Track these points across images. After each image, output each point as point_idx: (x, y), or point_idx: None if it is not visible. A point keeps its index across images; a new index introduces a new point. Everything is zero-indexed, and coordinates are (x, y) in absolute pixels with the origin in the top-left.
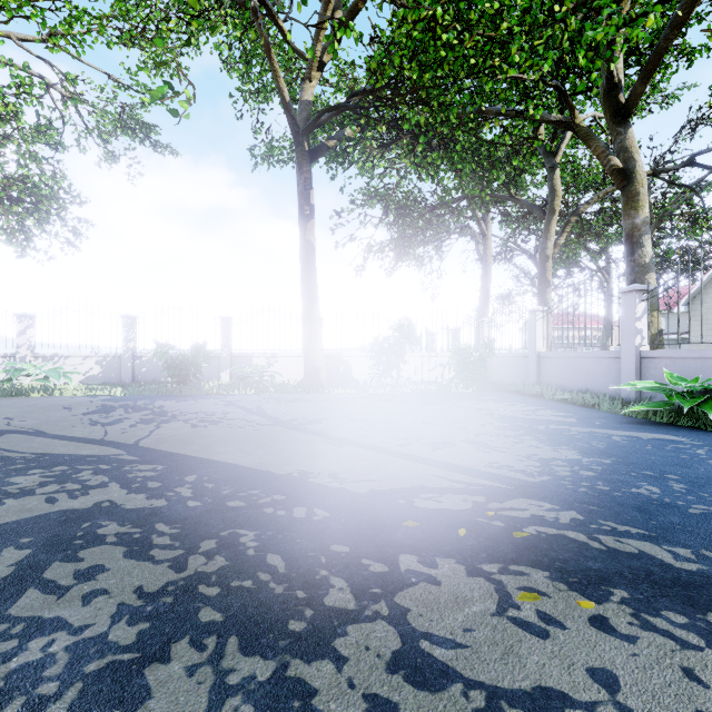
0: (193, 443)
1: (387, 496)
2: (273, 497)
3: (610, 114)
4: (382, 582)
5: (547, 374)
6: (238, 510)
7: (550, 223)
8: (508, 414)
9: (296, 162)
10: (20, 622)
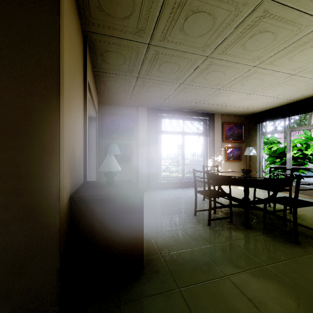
0: None
1: None
2: None
3: None
4: None
5: None
6: None
7: (312, 114)
8: None
9: None
10: None
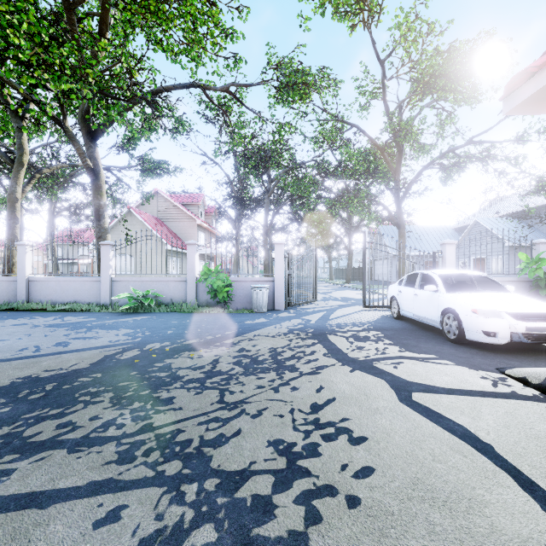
0: None
1: (105, 362)
2: (50, 386)
3: (86, 131)
4: (164, 368)
5: (38, 293)
6: (50, 394)
7: (20, 172)
8: (50, 323)
9: None
10: (95, 431)
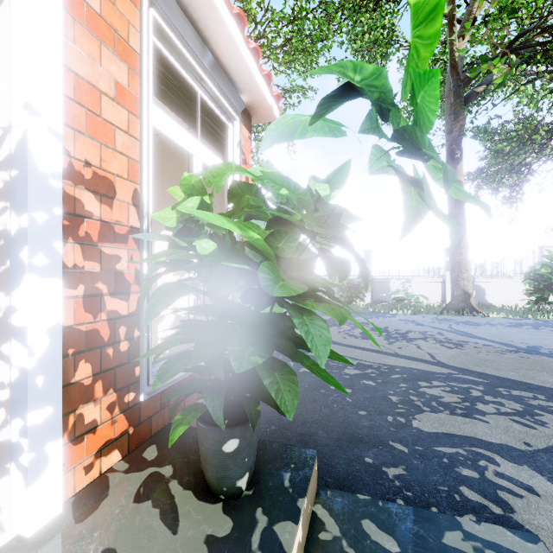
0: (496, 367)
1: None
2: None
3: None
4: None
5: None
6: None
7: None
8: None
9: (446, 114)
10: None
